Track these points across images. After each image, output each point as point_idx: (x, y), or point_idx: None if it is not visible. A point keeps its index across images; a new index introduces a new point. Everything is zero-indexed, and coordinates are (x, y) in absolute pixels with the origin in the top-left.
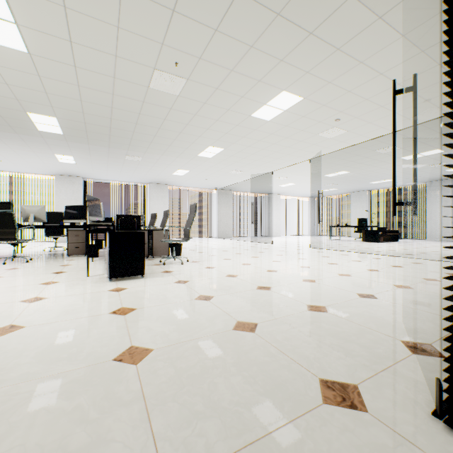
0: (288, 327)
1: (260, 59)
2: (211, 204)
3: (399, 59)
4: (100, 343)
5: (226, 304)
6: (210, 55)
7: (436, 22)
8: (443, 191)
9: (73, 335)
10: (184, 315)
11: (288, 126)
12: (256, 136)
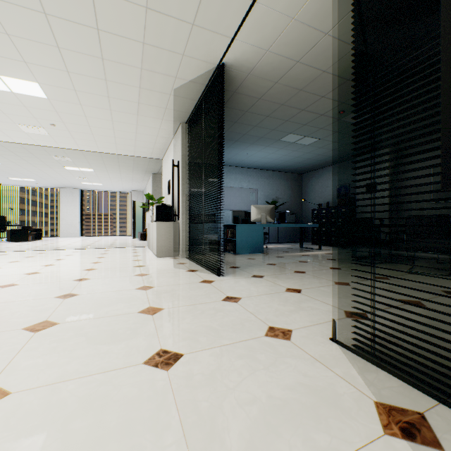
0: (157, 281)
1: (52, 57)
2: None
3: (127, 121)
4: (121, 323)
5: (100, 290)
6: (4, 8)
7: (151, 119)
8: (74, 197)
9: (86, 338)
10: (102, 301)
11: None
12: None
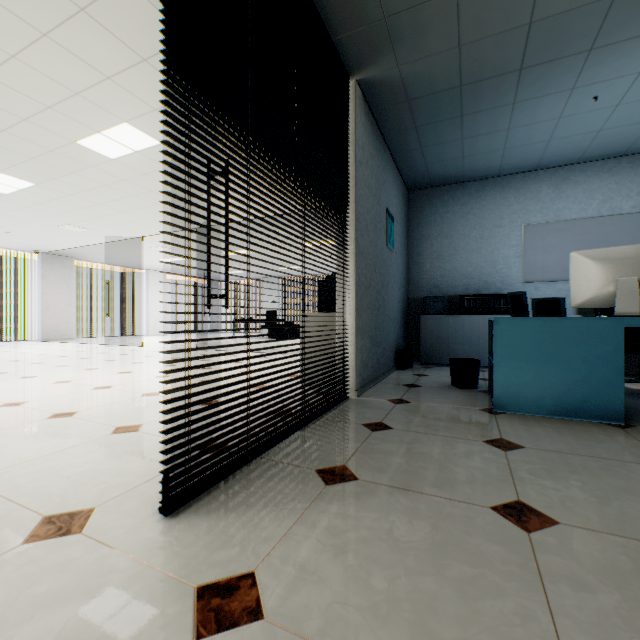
0: (55, 463)
1: (70, 62)
2: (26, 278)
3: None
4: None
5: None
6: None
7: None
8: None
9: None
10: None
11: (149, 175)
12: (97, 177)
